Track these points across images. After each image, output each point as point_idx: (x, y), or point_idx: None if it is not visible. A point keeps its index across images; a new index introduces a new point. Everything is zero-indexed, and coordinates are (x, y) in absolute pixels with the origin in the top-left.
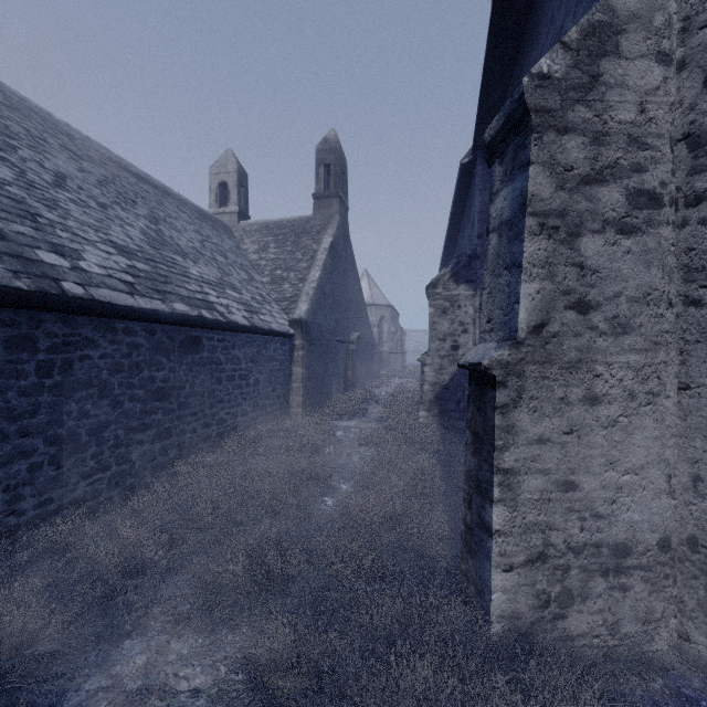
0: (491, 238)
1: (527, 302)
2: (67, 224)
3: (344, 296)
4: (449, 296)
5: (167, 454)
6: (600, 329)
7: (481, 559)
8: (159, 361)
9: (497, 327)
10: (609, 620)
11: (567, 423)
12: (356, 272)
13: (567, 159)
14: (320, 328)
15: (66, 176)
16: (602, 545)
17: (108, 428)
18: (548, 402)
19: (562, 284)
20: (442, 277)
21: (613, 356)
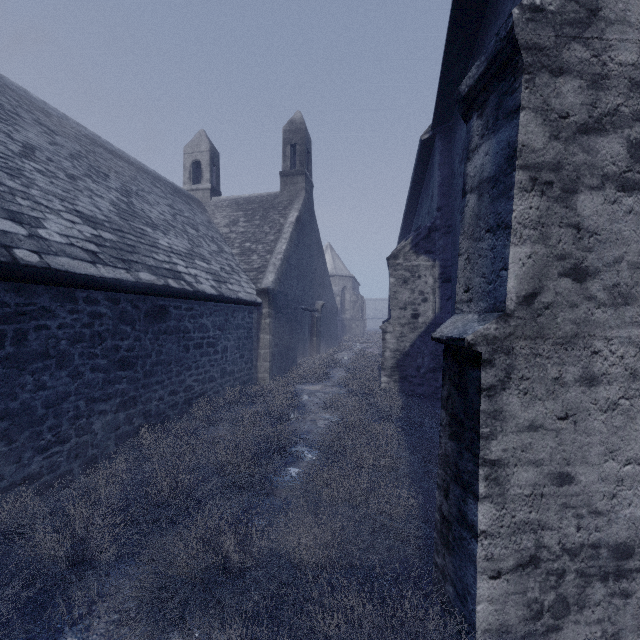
0: (468, 199)
1: (517, 268)
2: (30, 193)
3: (309, 267)
4: (409, 267)
5: (132, 423)
6: (598, 299)
7: (461, 560)
8: (123, 330)
9: (478, 297)
10: (608, 631)
11: (561, 407)
12: (320, 245)
13: (562, 105)
14: (287, 297)
15: (36, 147)
16: (601, 545)
17: (68, 399)
18: (540, 383)
19: (556, 248)
20: (403, 249)
21: (613, 330)
